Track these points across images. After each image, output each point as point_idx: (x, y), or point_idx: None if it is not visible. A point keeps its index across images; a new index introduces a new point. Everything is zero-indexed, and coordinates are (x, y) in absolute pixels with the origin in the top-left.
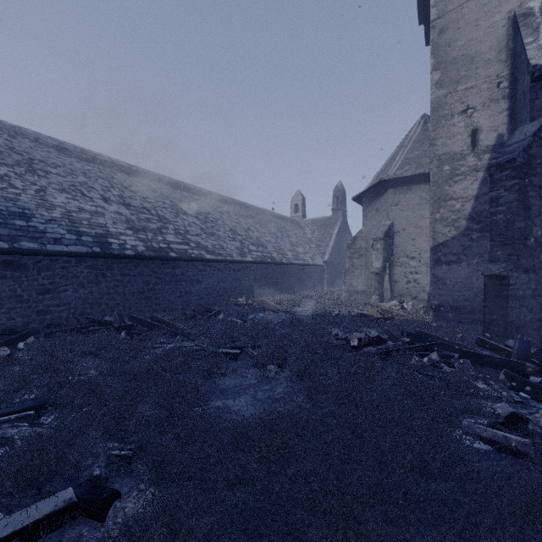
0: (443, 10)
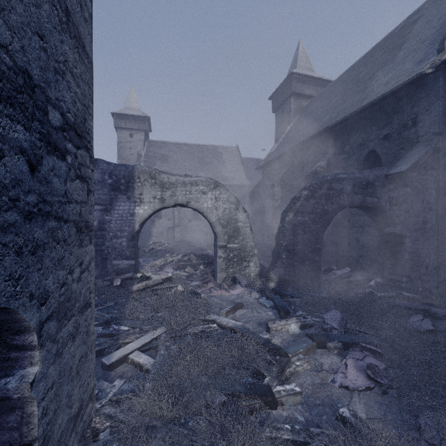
0: (121, 141)
